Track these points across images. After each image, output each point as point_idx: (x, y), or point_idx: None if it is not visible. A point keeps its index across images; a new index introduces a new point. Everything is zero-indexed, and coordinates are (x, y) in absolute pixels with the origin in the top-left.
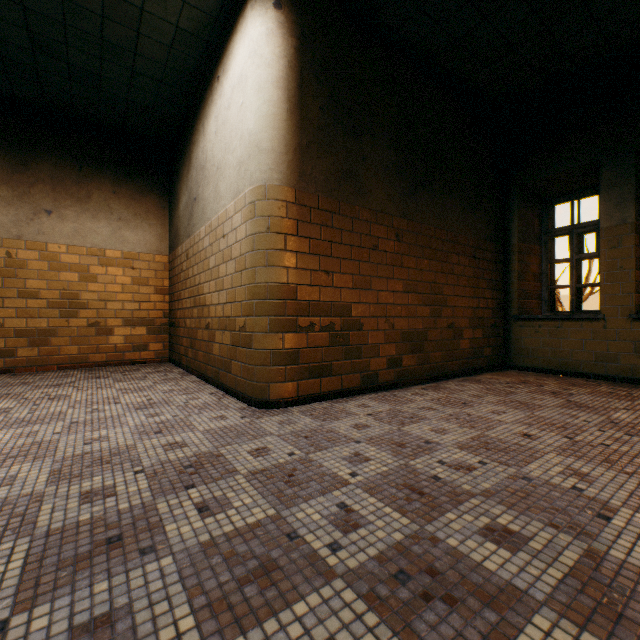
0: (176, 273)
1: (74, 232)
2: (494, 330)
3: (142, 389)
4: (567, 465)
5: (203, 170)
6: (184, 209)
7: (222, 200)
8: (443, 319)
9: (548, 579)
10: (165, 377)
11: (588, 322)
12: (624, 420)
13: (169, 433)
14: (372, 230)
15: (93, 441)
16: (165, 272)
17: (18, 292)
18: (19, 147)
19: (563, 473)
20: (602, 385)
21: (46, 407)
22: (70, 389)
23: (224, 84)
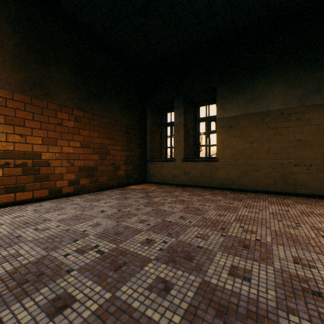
0: None
1: None
2: (139, 166)
3: None
4: (99, 221)
5: None
6: None
7: None
8: (108, 161)
9: (1, 271)
10: None
11: (171, 162)
12: (154, 201)
13: None
14: (58, 115)
15: None
16: None
17: None
18: None
19: (91, 225)
20: (171, 187)
21: None
22: None
23: None
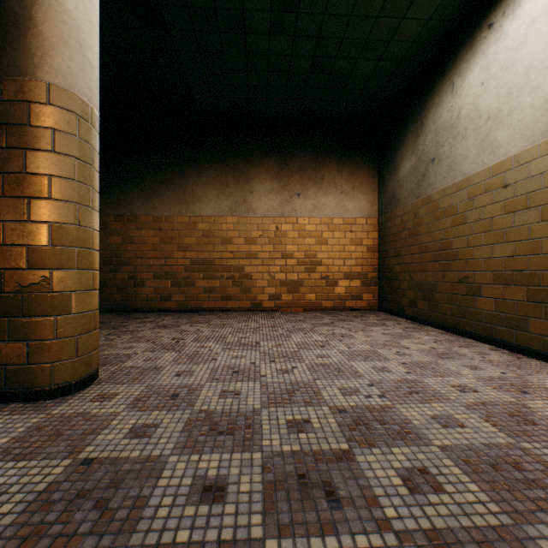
0: (391, 232)
1: (312, 207)
2: None
3: (403, 336)
4: None
5: (451, 128)
6: (408, 173)
7: (500, 149)
8: None
9: None
10: (402, 325)
11: None
12: None
13: (538, 395)
14: None
15: (460, 389)
16: (374, 233)
17: (281, 254)
18: (282, 151)
19: None
20: None
21: (351, 344)
22: (341, 329)
23: (506, 26)
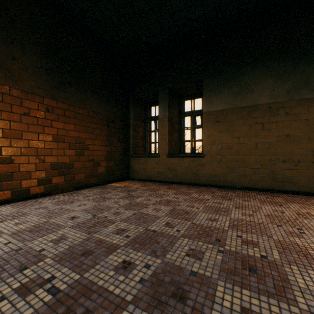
0: None
1: None
2: (122, 162)
3: None
4: (65, 234)
5: None
6: None
7: None
8: (86, 156)
9: None
10: None
11: (155, 158)
12: (137, 201)
13: None
14: (23, 103)
15: None
16: None
17: None
18: None
19: (53, 240)
20: (155, 185)
21: None
22: None
23: None
